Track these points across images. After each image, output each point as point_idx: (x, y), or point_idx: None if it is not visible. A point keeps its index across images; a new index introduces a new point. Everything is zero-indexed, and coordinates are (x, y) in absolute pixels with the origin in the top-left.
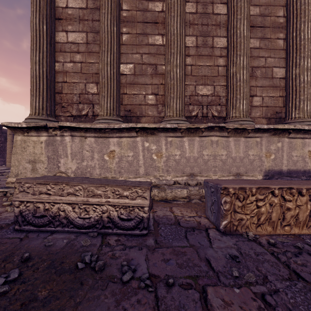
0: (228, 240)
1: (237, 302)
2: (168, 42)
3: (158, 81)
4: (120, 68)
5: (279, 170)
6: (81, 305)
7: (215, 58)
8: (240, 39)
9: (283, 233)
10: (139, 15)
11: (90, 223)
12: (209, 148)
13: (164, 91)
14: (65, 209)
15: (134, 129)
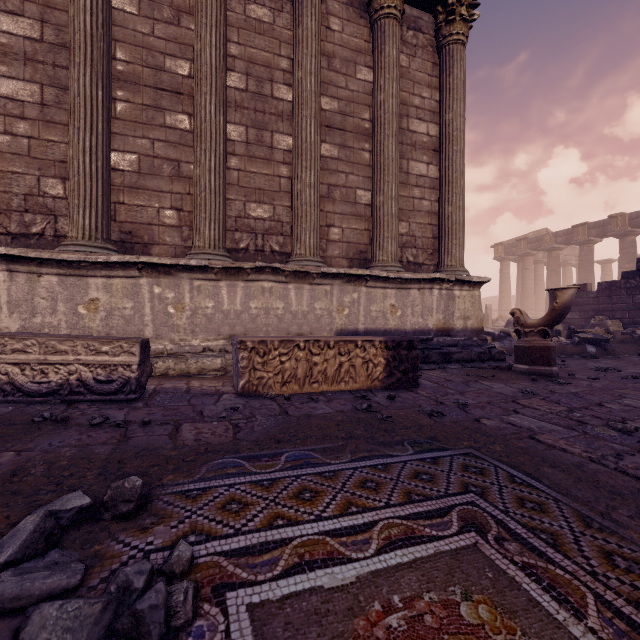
0: (241, 399)
1: (209, 427)
2: (197, 130)
3: (183, 189)
4: (112, 159)
5: (355, 330)
6: (41, 436)
7: (276, 165)
8: (306, 144)
9: (311, 391)
10: (148, 75)
11: (50, 388)
12: (259, 298)
13: (192, 205)
14: (10, 371)
15: (136, 266)
